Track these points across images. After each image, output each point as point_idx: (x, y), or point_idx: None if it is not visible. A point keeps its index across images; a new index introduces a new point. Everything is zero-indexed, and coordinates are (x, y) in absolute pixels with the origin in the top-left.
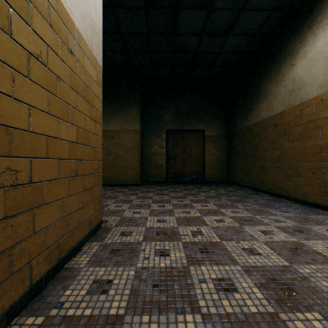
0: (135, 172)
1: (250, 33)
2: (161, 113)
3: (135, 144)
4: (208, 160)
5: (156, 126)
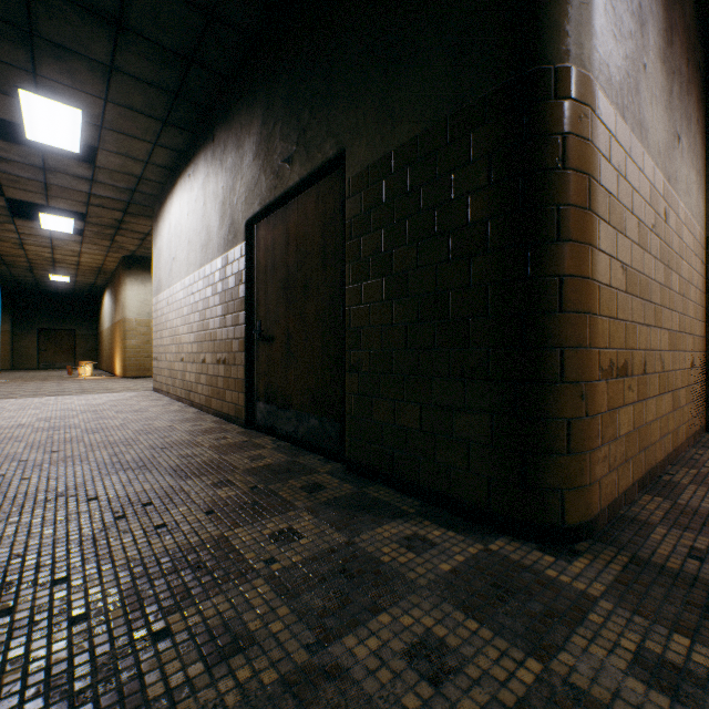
0: (8, 361)
1: (88, 292)
2: (34, 315)
3: (8, 340)
4: (80, 352)
5: (28, 325)
